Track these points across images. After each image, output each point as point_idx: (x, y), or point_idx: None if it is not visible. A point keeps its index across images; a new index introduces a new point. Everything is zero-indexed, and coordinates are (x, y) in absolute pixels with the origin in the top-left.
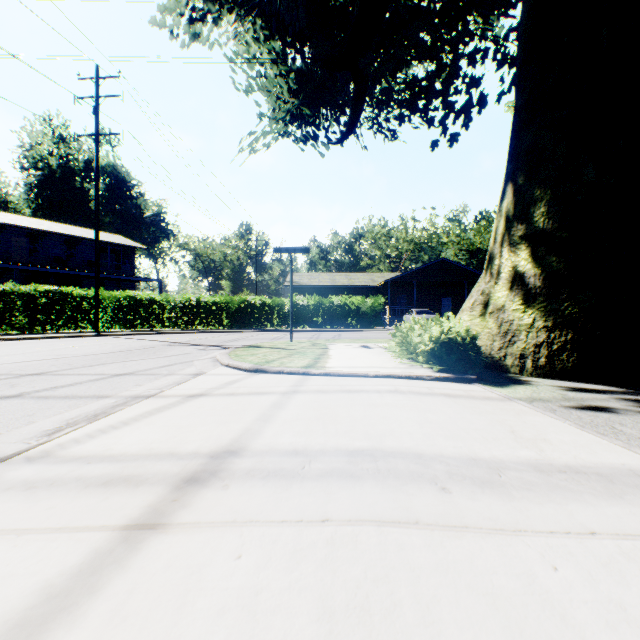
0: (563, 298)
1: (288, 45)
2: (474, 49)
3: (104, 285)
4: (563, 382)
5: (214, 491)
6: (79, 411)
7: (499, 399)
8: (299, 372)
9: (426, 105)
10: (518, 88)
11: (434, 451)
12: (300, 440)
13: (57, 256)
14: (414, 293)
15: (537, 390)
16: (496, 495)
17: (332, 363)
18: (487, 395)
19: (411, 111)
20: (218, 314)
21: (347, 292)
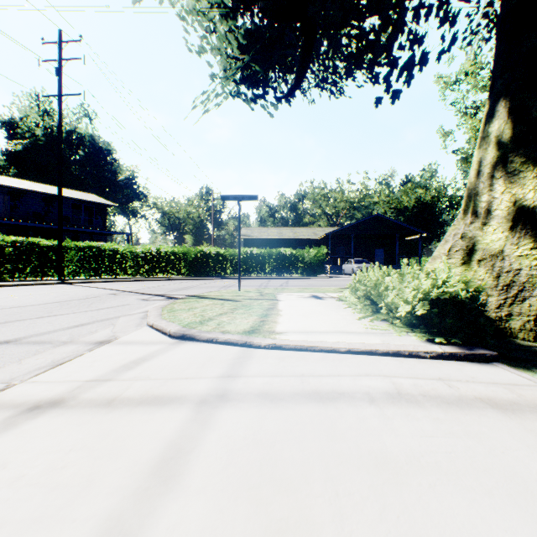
0: None
1: (238, 5)
2: (419, 4)
3: (78, 238)
4: None
5: None
6: None
7: None
8: (238, 342)
9: (372, 59)
10: None
11: None
12: None
13: (36, 212)
14: (352, 245)
15: None
16: None
17: (283, 324)
18: None
19: (357, 65)
20: (176, 263)
21: (292, 244)
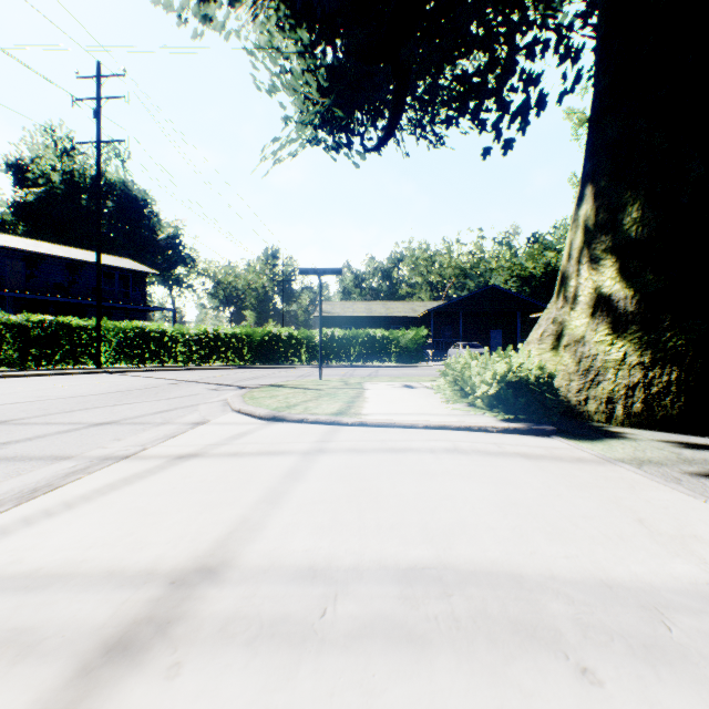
0: (664, 326)
1: (317, 37)
2: (533, 40)
3: (111, 315)
4: (667, 434)
5: (148, 684)
6: (15, 483)
7: (595, 461)
8: (327, 421)
9: (477, 105)
10: (599, 68)
11: (538, 567)
12: (321, 544)
13: (58, 282)
14: (460, 324)
15: (639, 447)
16: (687, 688)
17: (369, 408)
18: (577, 455)
19: (460, 112)
20: (238, 348)
21: (385, 323)
